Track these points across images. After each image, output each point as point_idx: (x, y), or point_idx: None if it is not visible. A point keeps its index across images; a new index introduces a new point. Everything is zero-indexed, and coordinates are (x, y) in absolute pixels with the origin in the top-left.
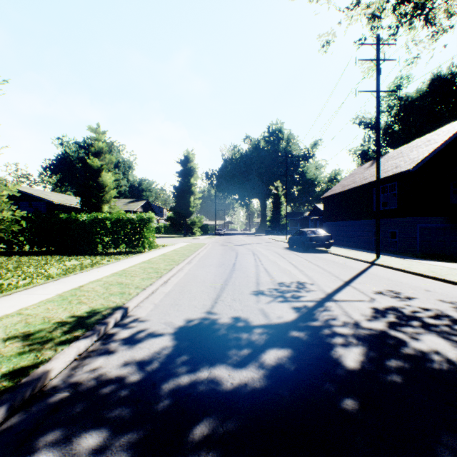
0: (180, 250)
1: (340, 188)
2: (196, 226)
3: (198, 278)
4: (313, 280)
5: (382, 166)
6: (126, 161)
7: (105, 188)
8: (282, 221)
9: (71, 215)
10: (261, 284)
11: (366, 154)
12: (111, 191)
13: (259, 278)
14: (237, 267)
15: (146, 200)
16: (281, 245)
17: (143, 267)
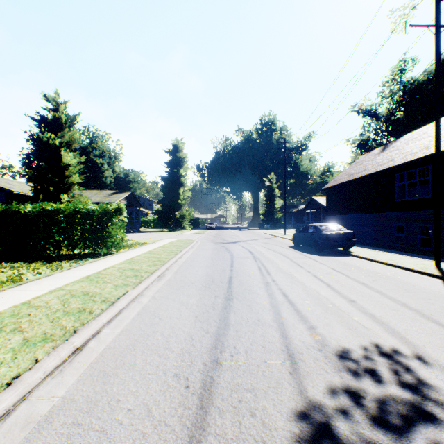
0: (158, 251)
1: (348, 177)
2: (185, 220)
3: (160, 328)
4: (406, 338)
5: (401, 149)
6: (111, 151)
7: (65, 173)
8: (276, 214)
9: (10, 205)
10: (302, 362)
11: (366, 144)
12: (73, 175)
13: (286, 332)
14: (235, 289)
15: (131, 191)
16: (283, 243)
17: (72, 293)
